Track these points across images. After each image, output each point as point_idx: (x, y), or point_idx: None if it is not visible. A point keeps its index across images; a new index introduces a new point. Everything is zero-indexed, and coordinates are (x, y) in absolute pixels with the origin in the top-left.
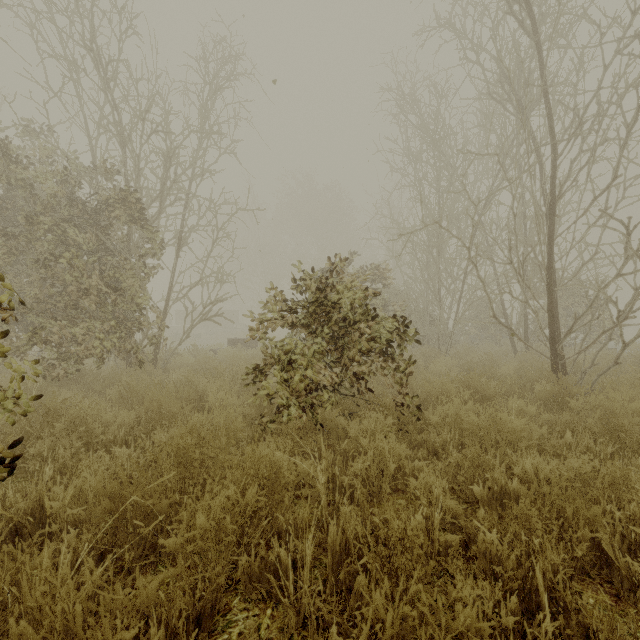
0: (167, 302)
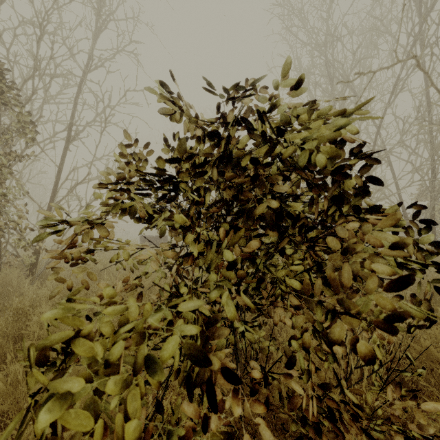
0: (51, 199)
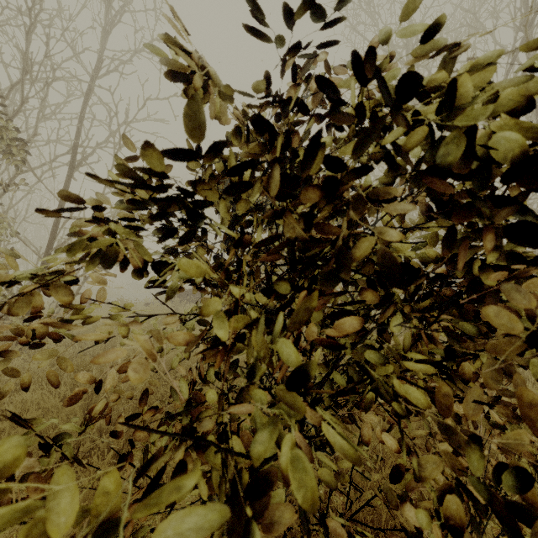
0: (50, 242)
